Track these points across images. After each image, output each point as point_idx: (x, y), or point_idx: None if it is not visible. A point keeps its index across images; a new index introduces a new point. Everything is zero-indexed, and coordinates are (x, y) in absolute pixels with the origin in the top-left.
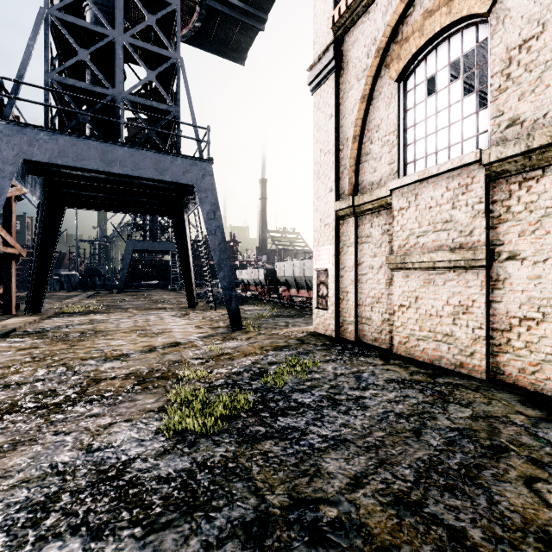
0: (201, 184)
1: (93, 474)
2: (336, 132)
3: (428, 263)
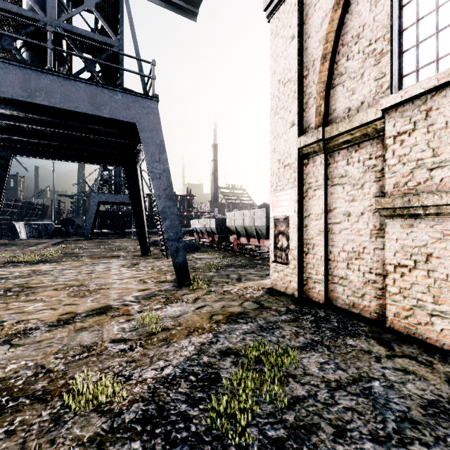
0: (144, 122)
1: None
2: (299, 55)
3: None
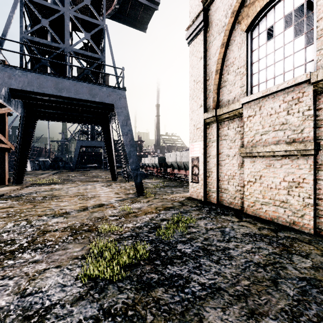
0: (118, 103)
1: (19, 321)
2: (204, 68)
3: (269, 152)
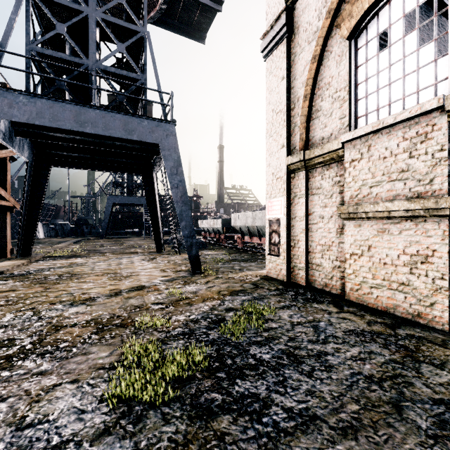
0: (165, 143)
1: None
2: (288, 92)
3: (382, 212)
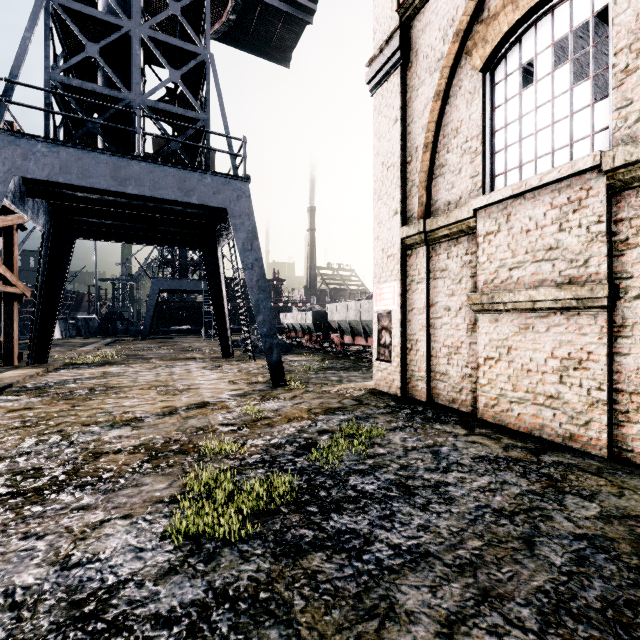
0: (235, 207)
1: (62, 609)
2: (403, 140)
3: (525, 303)
